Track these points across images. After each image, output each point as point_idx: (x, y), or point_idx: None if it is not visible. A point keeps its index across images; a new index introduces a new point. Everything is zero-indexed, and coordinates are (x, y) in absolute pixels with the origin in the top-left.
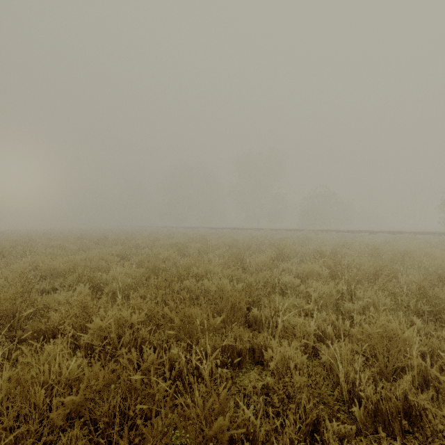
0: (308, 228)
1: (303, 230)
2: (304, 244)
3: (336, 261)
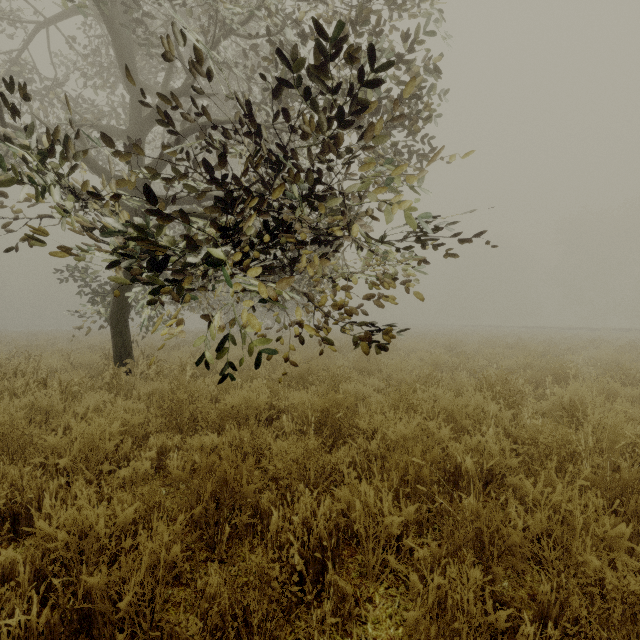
0: None
1: None
2: (639, 342)
3: (633, 346)
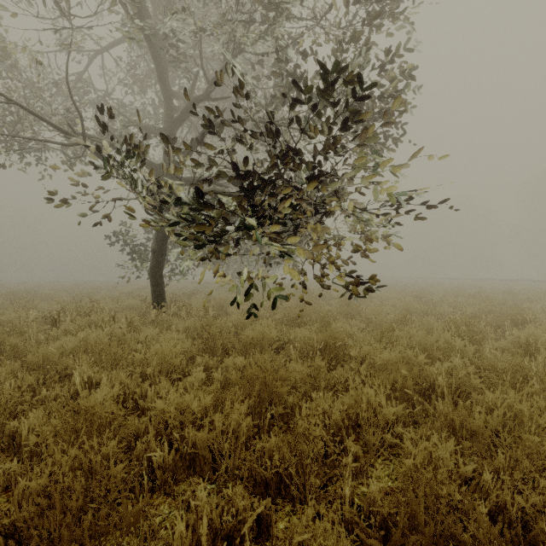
0: None
1: None
2: None
3: None
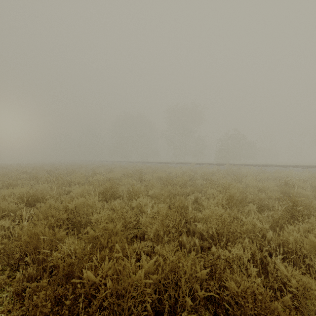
0: (223, 162)
1: (224, 164)
2: (238, 179)
3: None
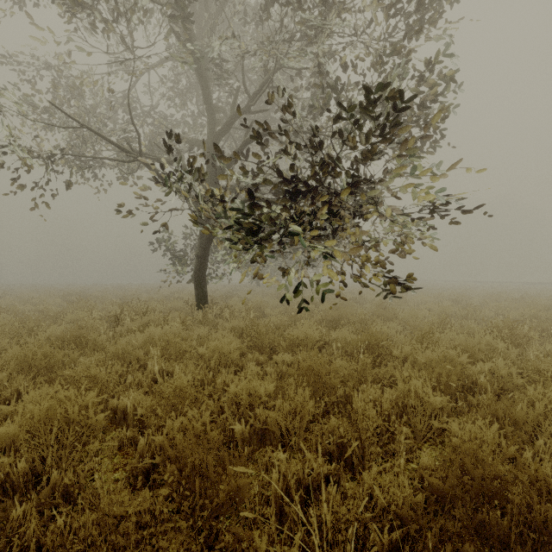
0: None
1: None
2: None
3: None
